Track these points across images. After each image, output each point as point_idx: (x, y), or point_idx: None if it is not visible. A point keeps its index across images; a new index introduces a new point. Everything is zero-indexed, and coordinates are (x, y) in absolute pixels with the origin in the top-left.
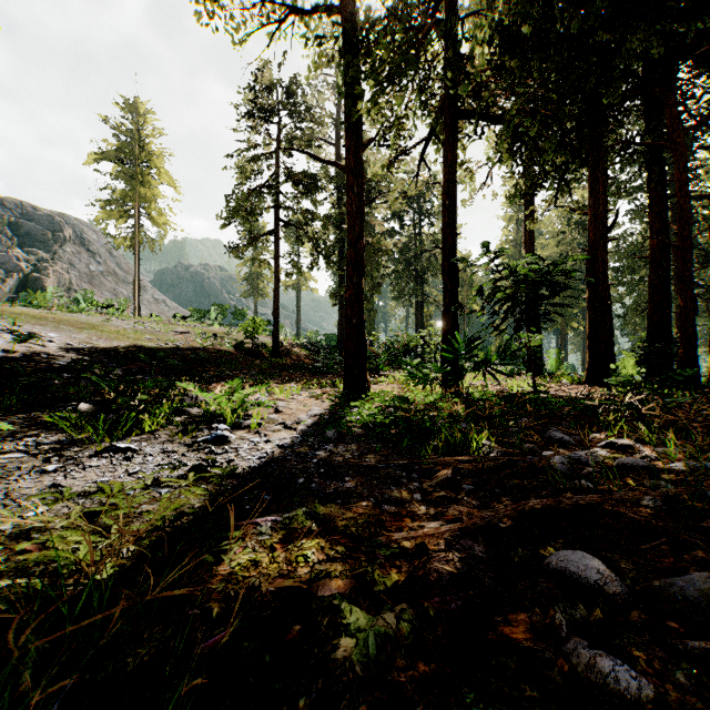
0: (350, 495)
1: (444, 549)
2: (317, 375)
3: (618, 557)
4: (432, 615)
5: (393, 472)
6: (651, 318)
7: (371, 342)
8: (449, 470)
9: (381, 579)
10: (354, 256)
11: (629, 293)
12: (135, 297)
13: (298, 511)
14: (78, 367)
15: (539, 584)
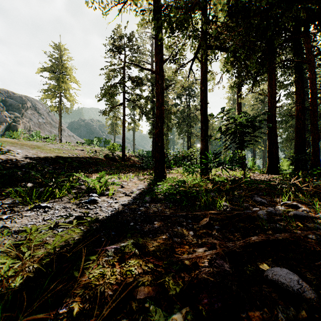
0: (156, 232)
1: (207, 266)
2: (142, 169)
3: (303, 270)
4: (204, 314)
5: (178, 218)
6: (296, 143)
7: (167, 154)
8: (207, 219)
9: (173, 286)
10: (159, 113)
11: (284, 132)
12: (59, 134)
13: (129, 242)
14: (30, 166)
15: (263, 289)
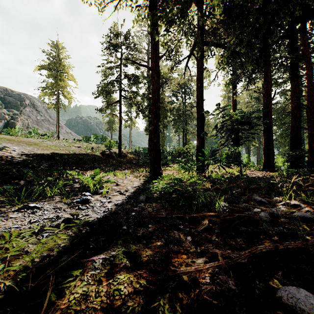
0: (150, 237)
1: (209, 283)
2: (138, 166)
3: None
4: None
5: (174, 221)
6: (292, 140)
7: (163, 151)
8: (206, 222)
9: (169, 313)
10: (155, 110)
11: (278, 129)
12: (57, 131)
13: (119, 251)
14: (25, 163)
15: None
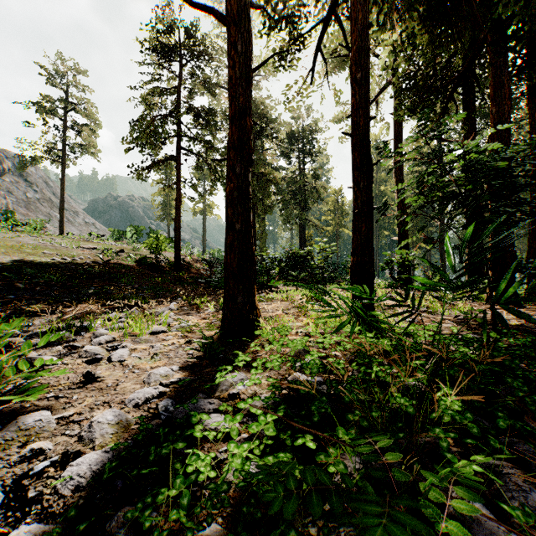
0: None
1: None
2: (211, 289)
3: None
4: None
5: None
6: (533, 235)
7: (263, 258)
8: None
9: None
10: (237, 137)
11: None
12: (60, 219)
13: None
14: None
15: None
